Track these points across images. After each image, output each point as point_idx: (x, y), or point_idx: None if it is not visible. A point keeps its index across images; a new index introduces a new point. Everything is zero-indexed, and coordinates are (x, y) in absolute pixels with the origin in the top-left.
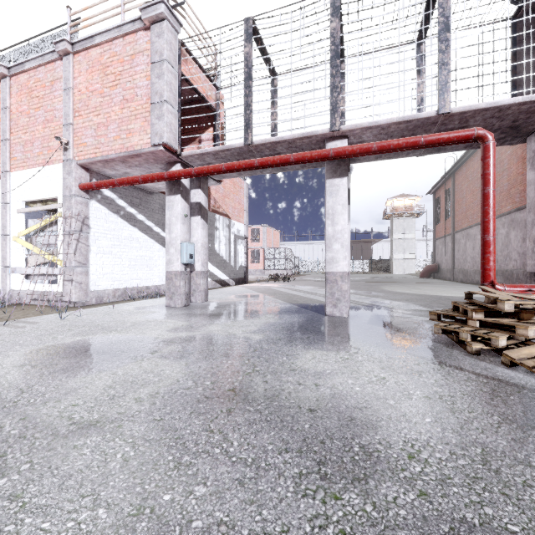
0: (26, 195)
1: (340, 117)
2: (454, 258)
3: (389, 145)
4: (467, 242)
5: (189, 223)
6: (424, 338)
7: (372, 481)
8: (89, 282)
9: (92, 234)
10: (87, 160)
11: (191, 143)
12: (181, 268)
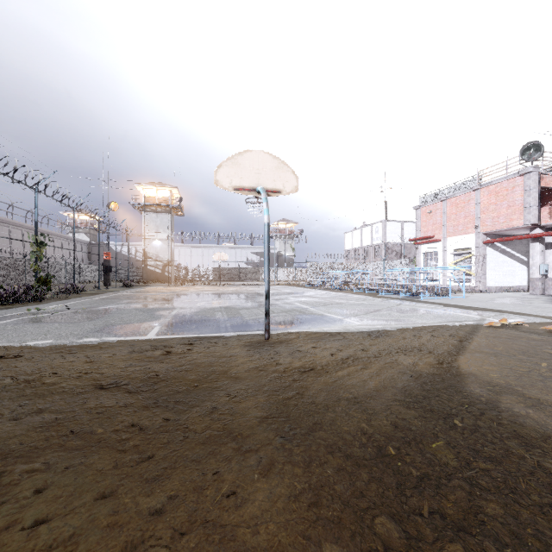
0: (454, 247)
1: None
2: None
3: None
4: None
5: (544, 254)
6: None
7: None
8: (486, 282)
9: (486, 261)
10: (487, 232)
11: (543, 206)
12: (539, 276)
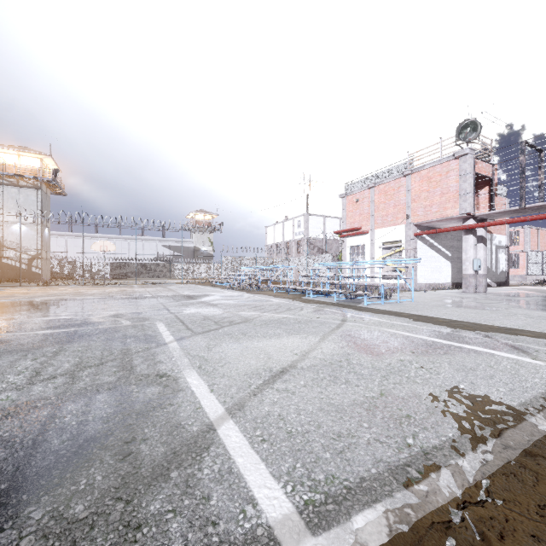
0: (383, 239)
1: None
2: None
3: None
4: None
5: (476, 248)
6: None
7: None
8: (416, 280)
9: (417, 256)
10: (419, 223)
11: None
12: (473, 273)
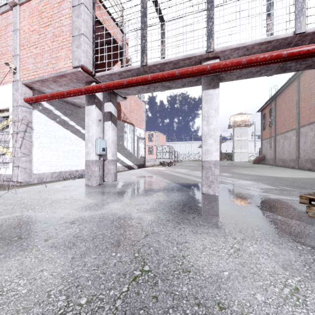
0: None
1: None
2: (275, 151)
3: (256, 58)
4: (285, 141)
5: (102, 126)
6: (294, 218)
7: None
8: (32, 168)
9: (34, 134)
10: (29, 81)
11: None
12: (96, 158)
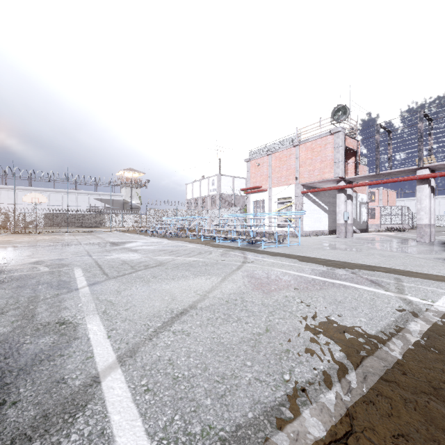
0: (278, 196)
1: (430, 149)
2: None
3: None
4: None
5: (346, 204)
6: None
7: (405, 249)
8: (303, 228)
9: (303, 209)
10: (305, 183)
11: None
12: (343, 222)
